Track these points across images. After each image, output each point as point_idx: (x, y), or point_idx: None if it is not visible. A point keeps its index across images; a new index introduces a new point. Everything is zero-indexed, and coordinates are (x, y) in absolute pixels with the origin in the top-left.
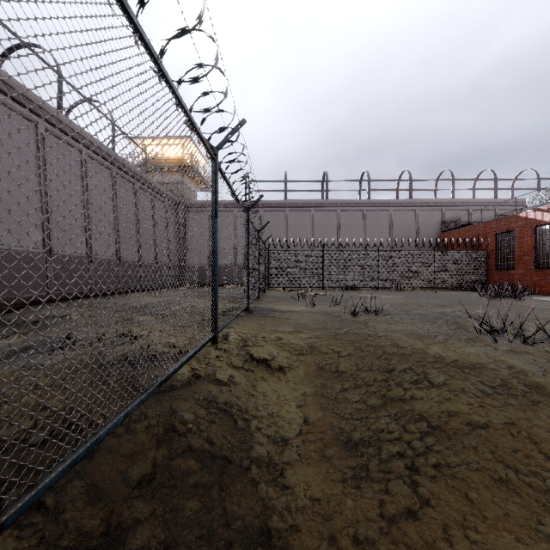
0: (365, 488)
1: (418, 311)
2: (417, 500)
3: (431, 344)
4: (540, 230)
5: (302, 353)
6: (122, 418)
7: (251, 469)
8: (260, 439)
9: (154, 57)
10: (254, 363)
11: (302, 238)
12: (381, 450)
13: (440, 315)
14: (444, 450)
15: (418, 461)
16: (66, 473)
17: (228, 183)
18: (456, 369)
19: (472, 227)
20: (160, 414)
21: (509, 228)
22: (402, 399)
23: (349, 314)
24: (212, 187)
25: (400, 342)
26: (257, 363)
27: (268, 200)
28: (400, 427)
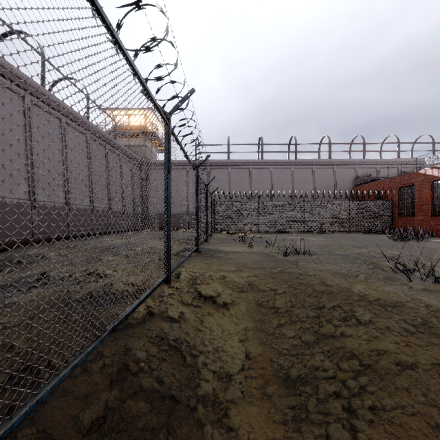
0: (306, 432)
1: (339, 252)
2: None
3: (355, 283)
4: (434, 184)
5: (243, 291)
6: (69, 372)
7: (197, 409)
8: (206, 376)
9: (106, 22)
10: (202, 300)
11: (241, 190)
12: (318, 389)
13: (358, 256)
14: (378, 392)
15: (355, 402)
16: None
17: (179, 144)
18: (380, 308)
19: (380, 181)
20: (115, 353)
21: (410, 182)
22: (333, 335)
23: (281, 254)
24: (165, 148)
25: (327, 281)
26: (204, 299)
27: (214, 160)
28: (334, 365)
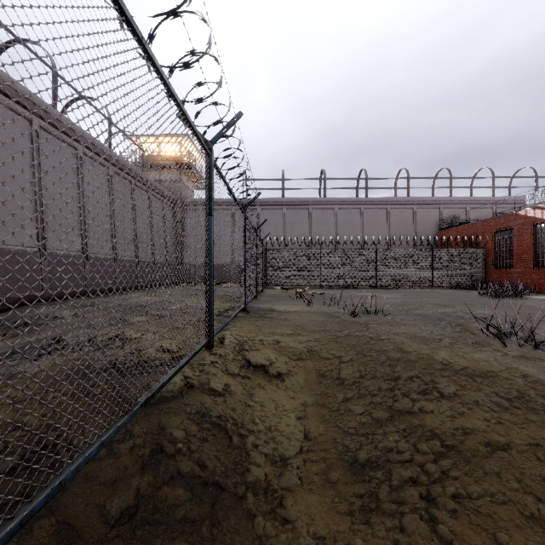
0: (376, 524)
1: (419, 311)
2: (437, 542)
3: (437, 348)
4: (538, 228)
5: (301, 358)
6: (95, 450)
7: (246, 498)
8: (257, 459)
9: (137, 35)
10: (251, 370)
11: (299, 236)
12: (391, 475)
13: (442, 316)
14: (463, 477)
15: (435, 489)
16: (15, 533)
17: (224, 180)
18: (467, 378)
19: (470, 225)
20: (147, 432)
21: (508, 226)
22: (410, 411)
23: (348, 314)
24: (207, 184)
25: (404, 346)
26: (254, 369)
27: (266, 198)
28: (411, 446)
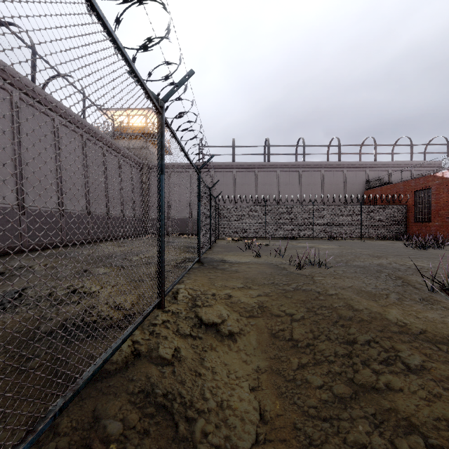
0: None
1: (357, 263)
2: None
3: (388, 306)
4: None
5: (252, 315)
6: None
7: None
8: None
9: None
10: (203, 329)
11: (247, 194)
12: None
13: (379, 268)
14: None
15: None
16: None
17: (177, 140)
18: (430, 346)
19: (393, 185)
20: (76, 427)
21: (426, 186)
22: (376, 388)
23: (293, 266)
24: (158, 142)
25: (353, 303)
26: (206, 328)
27: (218, 162)
28: (389, 444)
